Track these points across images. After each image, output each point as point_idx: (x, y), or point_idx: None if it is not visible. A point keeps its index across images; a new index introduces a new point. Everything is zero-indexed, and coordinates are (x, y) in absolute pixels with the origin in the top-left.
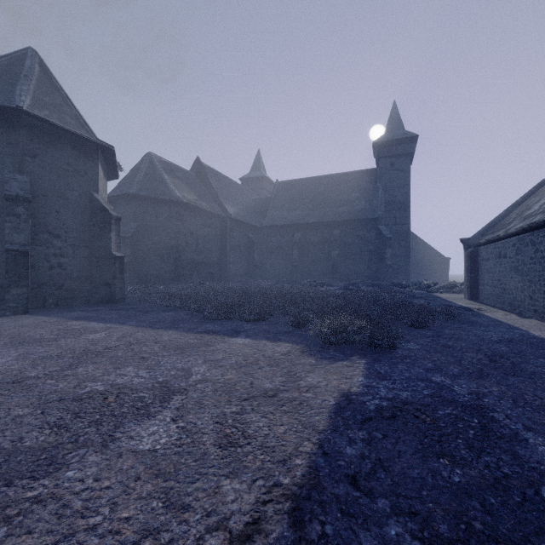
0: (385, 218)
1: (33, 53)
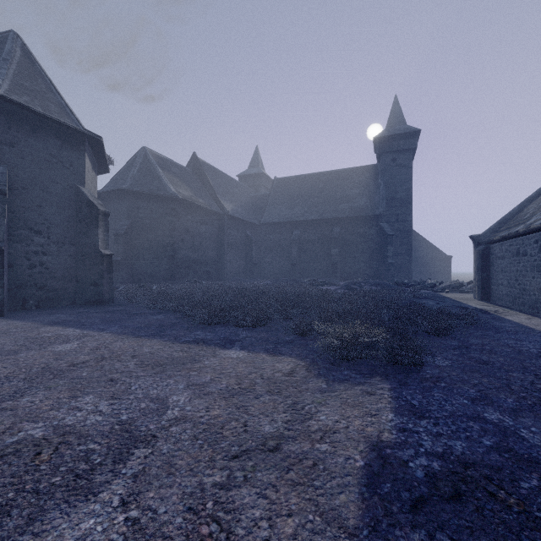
0: (386, 215)
1: (15, 36)
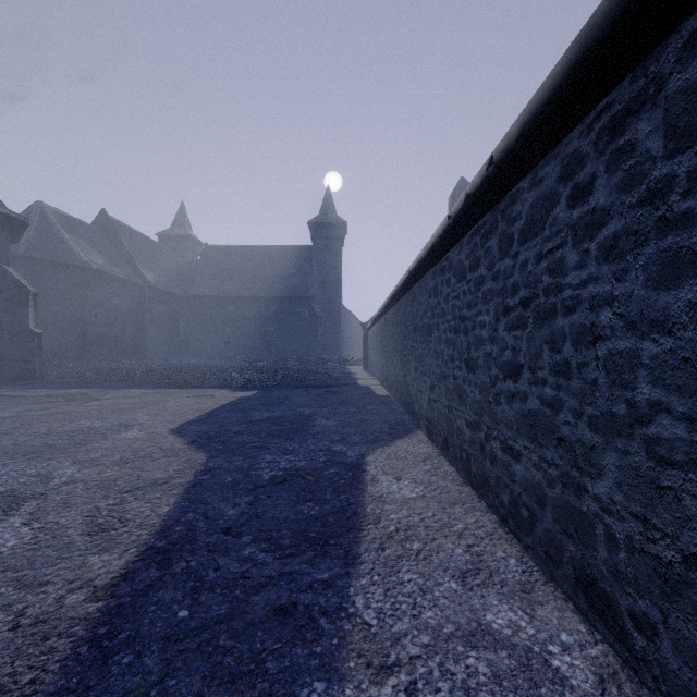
0: (319, 296)
1: None
